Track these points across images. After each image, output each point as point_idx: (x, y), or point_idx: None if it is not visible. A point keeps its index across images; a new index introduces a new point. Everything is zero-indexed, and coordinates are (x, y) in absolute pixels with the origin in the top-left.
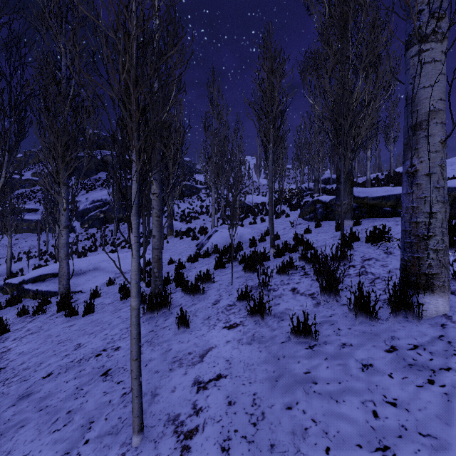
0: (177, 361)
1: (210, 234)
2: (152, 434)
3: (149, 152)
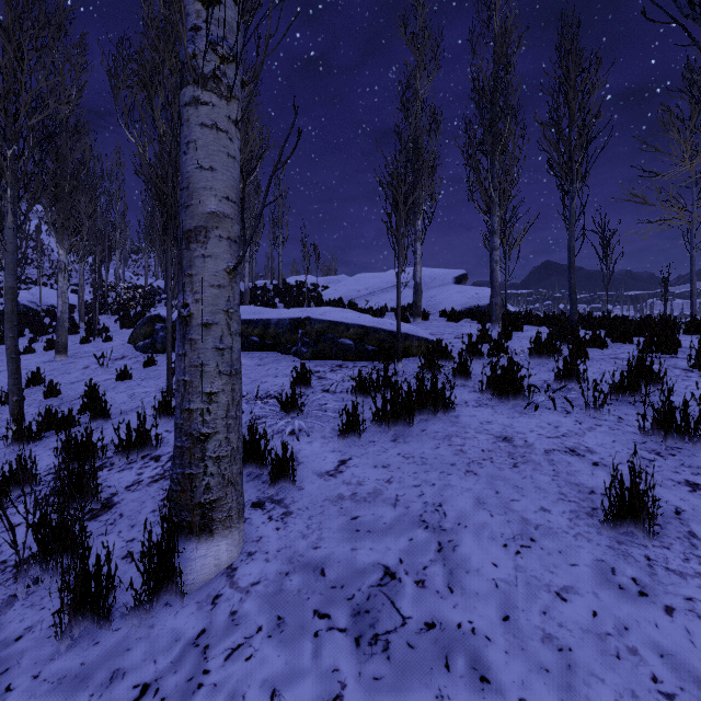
0: None
1: None
2: None
3: None
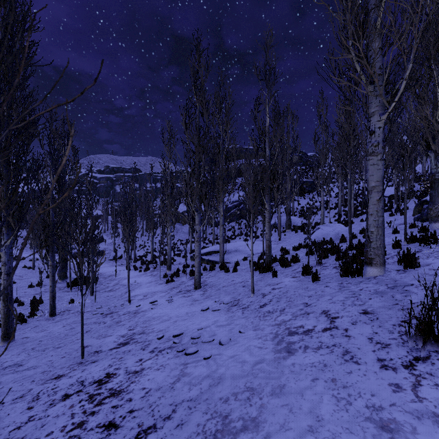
0: (268, 284)
1: (314, 230)
2: (256, 295)
3: (256, 212)
